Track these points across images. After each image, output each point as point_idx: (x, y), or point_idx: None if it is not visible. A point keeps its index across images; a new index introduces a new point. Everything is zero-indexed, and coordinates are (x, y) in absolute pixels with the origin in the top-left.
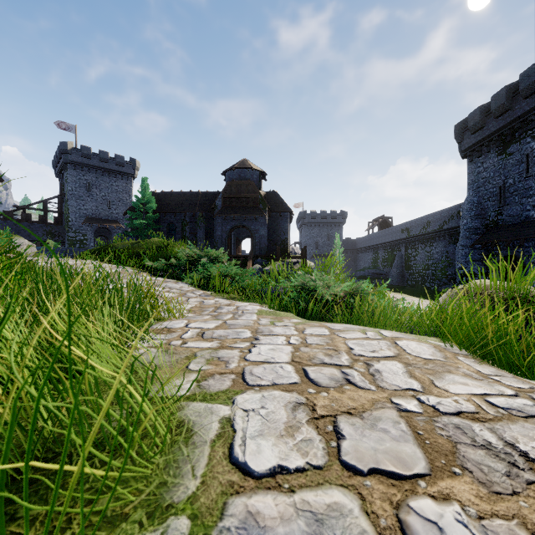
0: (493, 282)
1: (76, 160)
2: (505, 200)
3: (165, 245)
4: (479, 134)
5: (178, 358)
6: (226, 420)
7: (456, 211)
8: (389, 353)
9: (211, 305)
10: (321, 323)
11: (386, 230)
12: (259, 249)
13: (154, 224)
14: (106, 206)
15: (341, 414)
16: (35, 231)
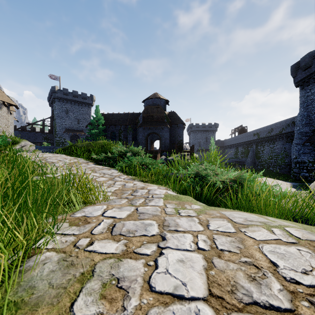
0: None
1: (60, 96)
2: None
3: (107, 144)
4: (308, 70)
5: (71, 277)
6: None
7: (291, 121)
8: None
9: (130, 188)
10: (219, 212)
11: (243, 134)
12: (164, 146)
13: (103, 132)
14: (76, 122)
15: None
16: (38, 137)
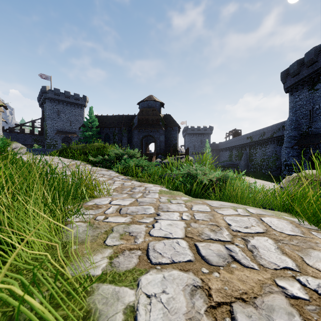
0: (319, 171)
1: (51, 96)
2: (313, 118)
3: (102, 147)
4: (296, 77)
5: (99, 232)
6: (130, 309)
7: (282, 125)
8: (259, 229)
9: (129, 186)
10: (202, 201)
11: (237, 137)
12: (160, 149)
13: (96, 134)
14: (69, 124)
15: (235, 300)
16: (27, 139)
